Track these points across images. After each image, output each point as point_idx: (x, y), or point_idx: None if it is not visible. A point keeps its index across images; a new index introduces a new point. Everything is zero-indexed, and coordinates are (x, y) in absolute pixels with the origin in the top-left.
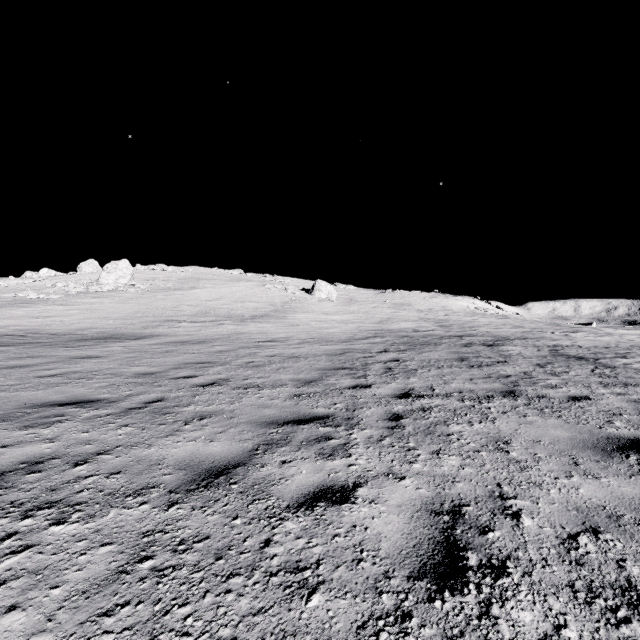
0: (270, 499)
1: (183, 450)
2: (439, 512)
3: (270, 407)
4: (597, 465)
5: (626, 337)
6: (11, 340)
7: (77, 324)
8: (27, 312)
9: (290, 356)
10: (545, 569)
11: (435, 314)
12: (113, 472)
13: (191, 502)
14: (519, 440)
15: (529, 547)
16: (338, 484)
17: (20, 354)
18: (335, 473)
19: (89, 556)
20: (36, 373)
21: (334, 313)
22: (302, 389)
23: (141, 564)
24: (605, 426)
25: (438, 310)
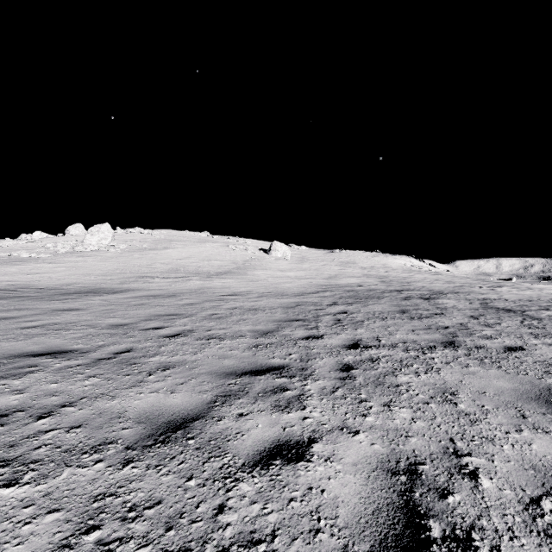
0: (226, 456)
1: (144, 402)
2: (395, 471)
3: (230, 357)
4: (544, 418)
5: (545, 291)
6: (3, 294)
7: (63, 280)
8: (20, 269)
9: (249, 308)
10: (513, 542)
11: (377, 271)
12: (74, 426)
13: (147, 460)
14: (465, 391)
15: (492, 514)
16: (293, 439)
17: (8, 307)
18: (290, 427)
19: (33, 526)
20: (19, 324)
21: (288, 270)
22: (260, 340)
23: (86, 536)
24: (544, 377)
25: (379, 267)
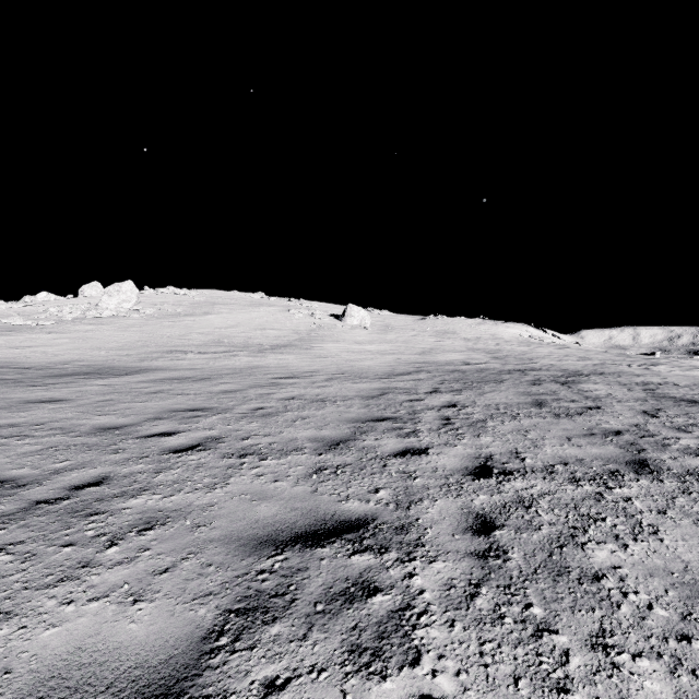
0: None
1: (64, 635)
2: None
3: (270, 498)
4: None
5: None
6: None
7: (61, 356)
8: (7, 341)
9: (313, 399)
10: None
11: (485, 343)
12: None
13: None
14: None
15: None
16: None
17: None
18: None
19: None
20: None
21: (368, 342)
22: (325, 458)
23: None
24: None
25: (487, 339)
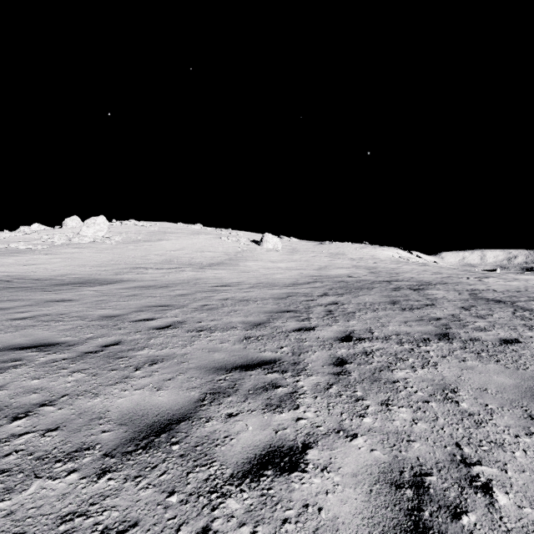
0: (212, 465)
1: (128, 400)
2: (400, 484)
3: (220, 351)
4: None
5: (531, 282)
6: None
7: (58, 271)
8: (16, 260)
9: (241, 299)
10: None
11: (365, 262)
12: (50, 428)
13: (125, 470)
14: (465, 388)
15: None
16: (286, 444)
17: (2, 298)
18: (283, 430)
19: None
20: (10, 316)
21: (279, 261)
22: (251, 332)
23: None
24: None
25: (368, 259)
